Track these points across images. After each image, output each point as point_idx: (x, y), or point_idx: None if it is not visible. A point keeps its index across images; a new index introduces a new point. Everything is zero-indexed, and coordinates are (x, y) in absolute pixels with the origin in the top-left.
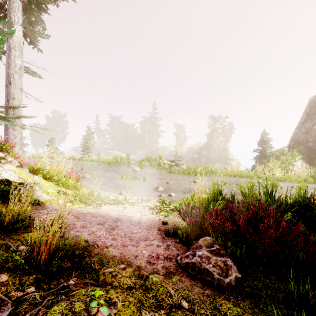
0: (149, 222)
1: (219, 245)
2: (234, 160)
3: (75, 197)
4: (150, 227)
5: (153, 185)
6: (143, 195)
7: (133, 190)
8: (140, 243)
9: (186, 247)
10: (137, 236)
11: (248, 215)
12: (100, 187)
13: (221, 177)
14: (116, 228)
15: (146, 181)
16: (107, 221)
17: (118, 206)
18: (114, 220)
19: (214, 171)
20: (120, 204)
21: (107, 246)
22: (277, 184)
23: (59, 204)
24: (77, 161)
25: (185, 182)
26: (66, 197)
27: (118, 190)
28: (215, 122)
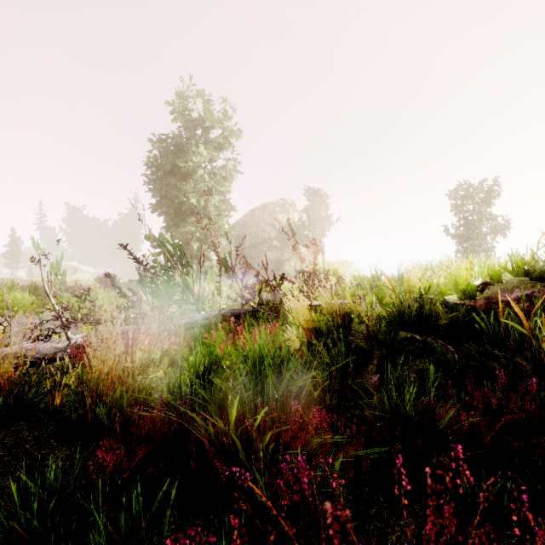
0: None
1: None
2: None
3: None
4: None
5: None
6: None
7: None
8: None
9: None
10: None
11: None
12: None
13: None
14: None
15: None
16: None
17: None
18: None
19: None
20: None
21: None
22: None
23: None
24: None
25: None
26: None
27: None
28: None
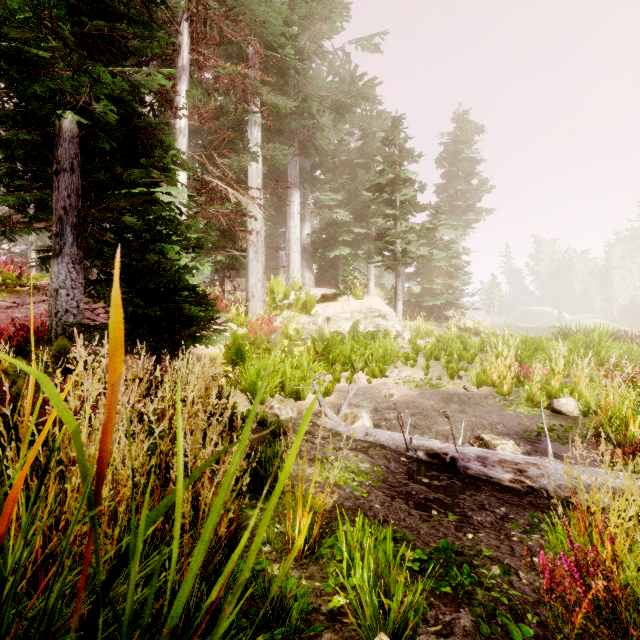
0: None
1: None
2: None
3: None
4: None
5: None
6: None
7: None
8: None
9: None
10: None
11: None
12: None
13: None
14: None
15: None
16: None
17: None
18: None
19: None
20: None
21: None
22: None
23: None
24: None
25: None
26: None
27: None
28: None
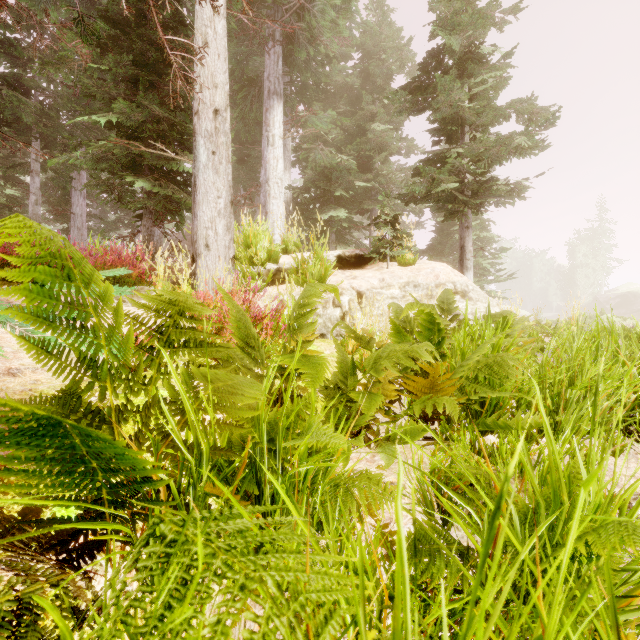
0: None
1: None
2: None
3: None
4: None
5: None
6: None
7: None
8: None
9: None
10: None
11: None
12: None
13: None
14: None
15: None
16: None
17: None
18: None
19: None
20: None
21: None
22: None
23: None
24: None
25: None
26: None
27: None
28: None
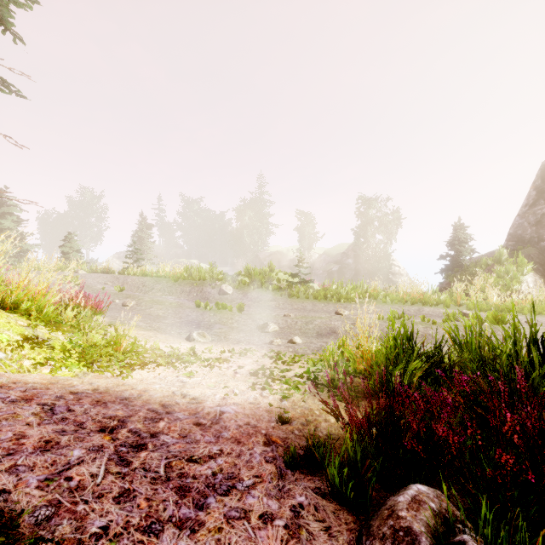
0: (243, 417)
1: (486, 542)
2: (401, 275)
3: (68, 352)
4: (246, 433)
5: (258, 321)
6: (236, 342)
7: (216, 330)
8: (208, 510)
9: (351, 514)
10: (203, 473)
11: (542, 414)
12: (150, 325)
13: (388, 305)
14: (150, 444)
15: (245, 312)
16: (132, 418)
17: (177, 368)
18: (152, 415)
19: (372, 293)
20: (180, 365)
21: (85, 539)
22: (506, 318)
23: (22, 369)
24: (115, 276)
25: (320, 315)
26: (49, 350)
27: (187, 330)
28: (368, 207)
